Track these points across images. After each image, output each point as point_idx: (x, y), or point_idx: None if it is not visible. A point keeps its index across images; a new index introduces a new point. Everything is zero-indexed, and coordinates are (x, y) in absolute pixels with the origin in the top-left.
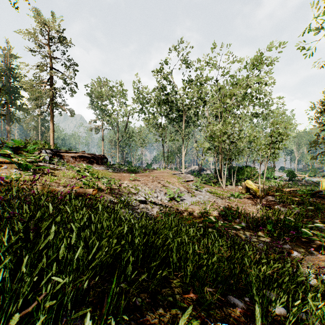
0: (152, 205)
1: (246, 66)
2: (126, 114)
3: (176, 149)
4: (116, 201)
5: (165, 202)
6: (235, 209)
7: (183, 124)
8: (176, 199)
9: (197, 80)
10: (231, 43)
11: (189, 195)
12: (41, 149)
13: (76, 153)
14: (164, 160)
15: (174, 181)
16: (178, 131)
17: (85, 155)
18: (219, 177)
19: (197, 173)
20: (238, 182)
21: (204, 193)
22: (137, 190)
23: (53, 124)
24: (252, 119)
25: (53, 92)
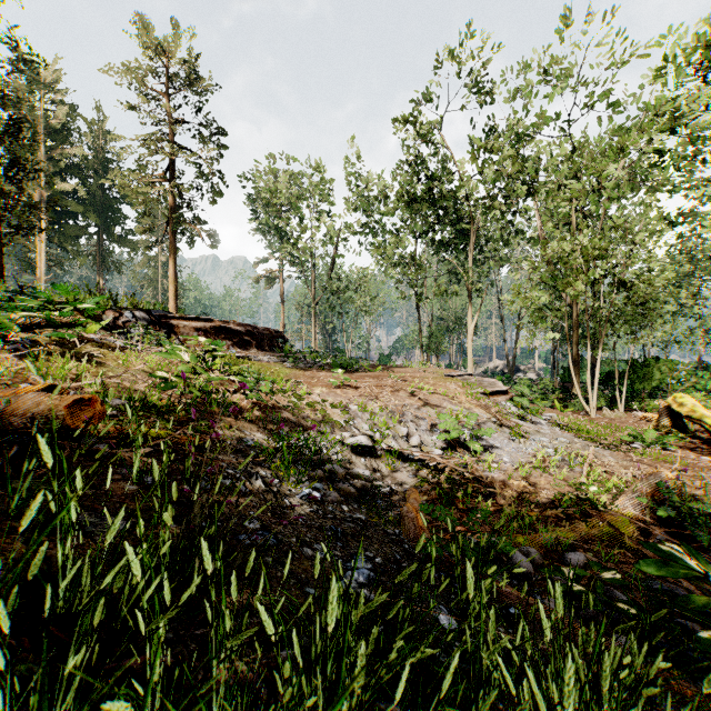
0: (393, 463)
1: (660, 69)
2: (332, 236)
3: (450, 318)
4: (274, 447)
5: (434, 456)
6: (682, 489)
7: (470, 254)
8: (467, 446)
9: (509, 135)
10: (612, 15)
11: (504, 433)
12: (123, 309)
13: (207, 320)
14: (421, 344)
15: (456, 391)
16: (456, 274)
17: (230, 326)
18: (576, 387)
19: (506, 377)
20: (634, 401)
21: (547, 428)
22: (349, 415)
23: (174, 266)
24: (663, 231)
25: (174, 196)
